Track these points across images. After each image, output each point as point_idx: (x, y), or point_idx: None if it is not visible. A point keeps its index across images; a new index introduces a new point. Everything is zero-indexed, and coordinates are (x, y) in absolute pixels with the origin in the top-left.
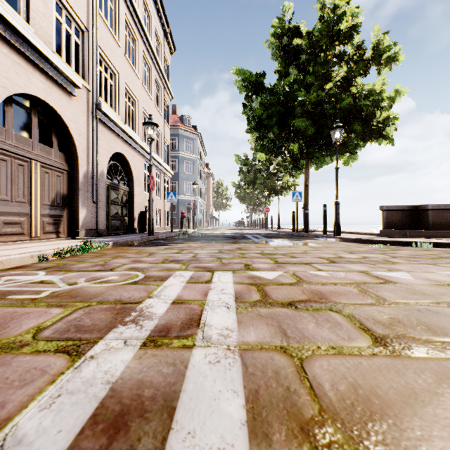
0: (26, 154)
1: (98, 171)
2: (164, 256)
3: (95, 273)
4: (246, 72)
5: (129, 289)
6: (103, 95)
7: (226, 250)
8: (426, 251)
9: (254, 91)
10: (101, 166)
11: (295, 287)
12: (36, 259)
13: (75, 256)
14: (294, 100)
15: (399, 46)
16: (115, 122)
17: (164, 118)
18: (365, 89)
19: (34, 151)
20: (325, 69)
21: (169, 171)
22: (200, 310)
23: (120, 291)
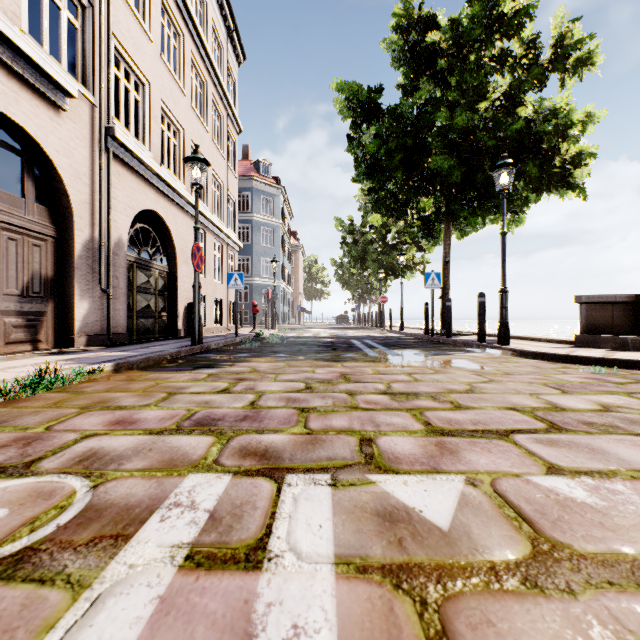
0: None
1: (112, 238)
2: (193, 402)
3: None
4: (353, 86)
5: None
6: (121, 115)
7: (320, 382)
8: None
9: (364, 116)
10: (118, 231)
11: (560, 614)
12: None
13: (9, 404)
14: (428, 127)
15: (597, 41)
16: (142, 160)
17: (227, 161)
18: (545, 107)
19: None
20: (477, 81)
21: (236, 241)
22: None
23: None
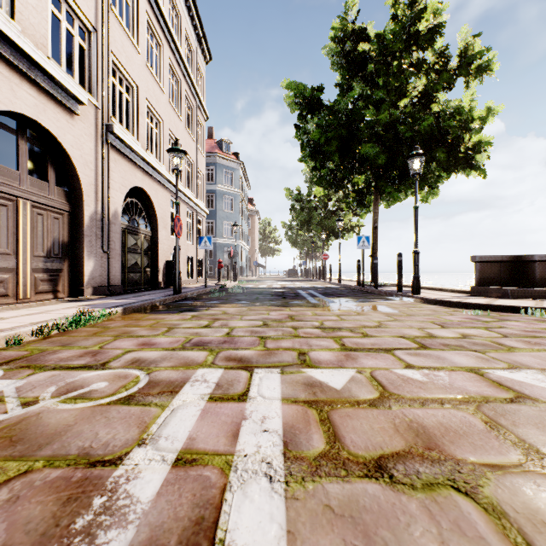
0: (10, 190)
1: (110, 211)
2: (188, 333)
3: (77, 373)
4: (299, 86)
5: (113, 417)
6: (116, 114)
7: (273, 321)
8: (543, 322)
9: (309, 109)
10: (114, 205)
11: (380, 413)
12: (4, 343)
13: (64, 334)
14: (360, 120)
15: (493, 52)
16: (133, 149)
17: (197, 143)
18: (450, 106)
19: (22, 186)
20: (399, 82)
21: (204, 209)
22: (221, 488)
23: (97, 424)
